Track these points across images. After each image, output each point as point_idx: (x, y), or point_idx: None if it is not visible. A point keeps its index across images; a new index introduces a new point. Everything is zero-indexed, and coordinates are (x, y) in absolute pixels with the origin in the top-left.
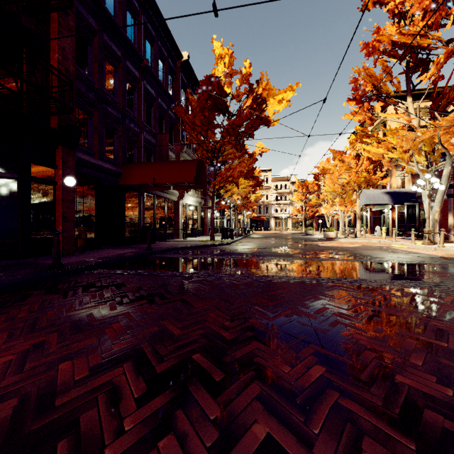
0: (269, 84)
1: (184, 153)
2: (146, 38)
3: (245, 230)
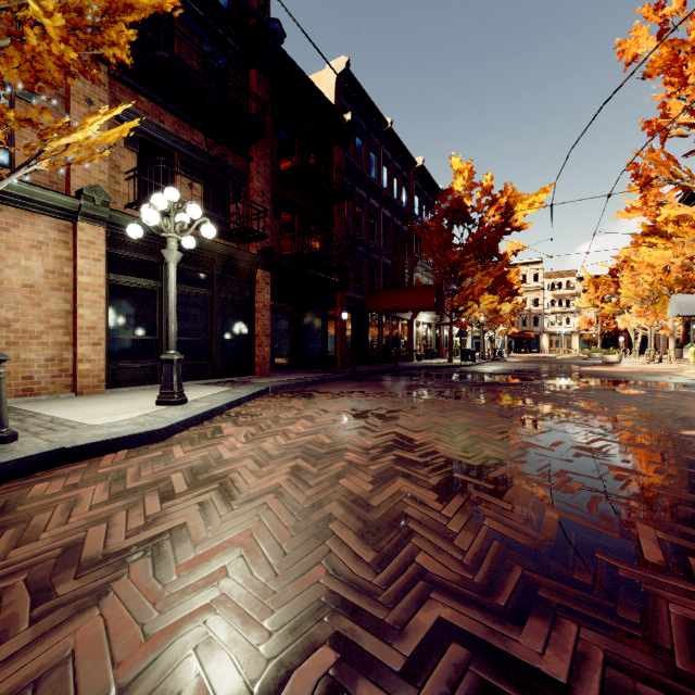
0: (515, 192)
1: (418, 266)
2: (383, 165)
3: (494, 352)
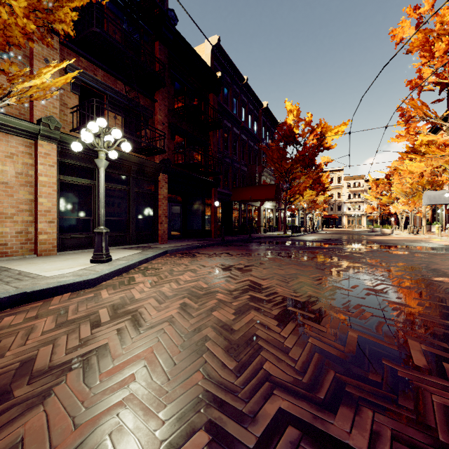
0: (326, 124)
1: (264, 172)
2: (242, 106)
3: (312, 227)
